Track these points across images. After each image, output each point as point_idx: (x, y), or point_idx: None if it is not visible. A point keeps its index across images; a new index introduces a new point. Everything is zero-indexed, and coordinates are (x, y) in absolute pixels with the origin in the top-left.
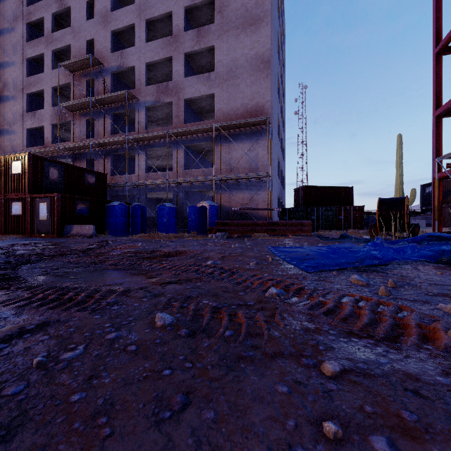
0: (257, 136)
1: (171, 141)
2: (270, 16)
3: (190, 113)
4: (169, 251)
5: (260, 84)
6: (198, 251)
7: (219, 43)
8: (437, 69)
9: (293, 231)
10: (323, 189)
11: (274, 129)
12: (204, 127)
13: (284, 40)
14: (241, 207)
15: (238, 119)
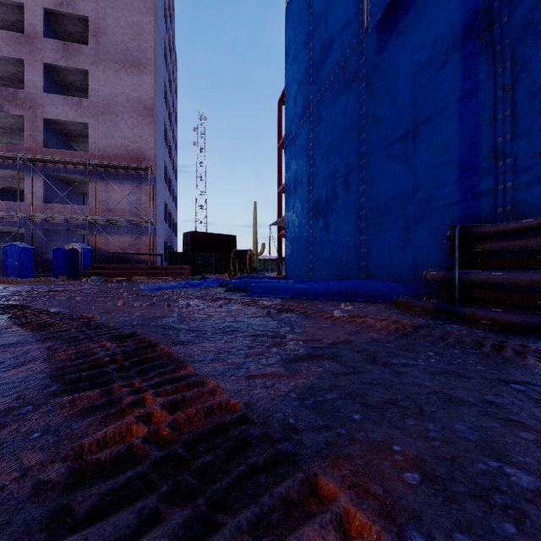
0: (139, 180)
1: (22, 164)
2: (153, 66)
3: (52, 134)
4: (49, 290)
5: (143, 130)
6: (78, 289)
7: (94, 70)
8: (280, 158)
9: (174, 275)
10: (210, 236)
11: (158, 175)
12: (75, 160)
13: (175, 74)
14: (120, 251)
15: (118, 158)
